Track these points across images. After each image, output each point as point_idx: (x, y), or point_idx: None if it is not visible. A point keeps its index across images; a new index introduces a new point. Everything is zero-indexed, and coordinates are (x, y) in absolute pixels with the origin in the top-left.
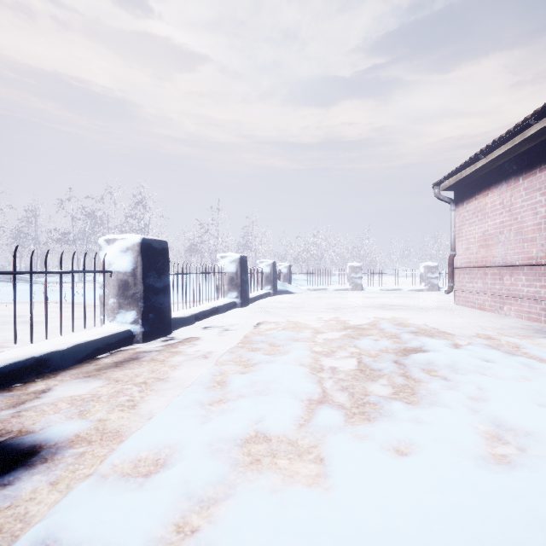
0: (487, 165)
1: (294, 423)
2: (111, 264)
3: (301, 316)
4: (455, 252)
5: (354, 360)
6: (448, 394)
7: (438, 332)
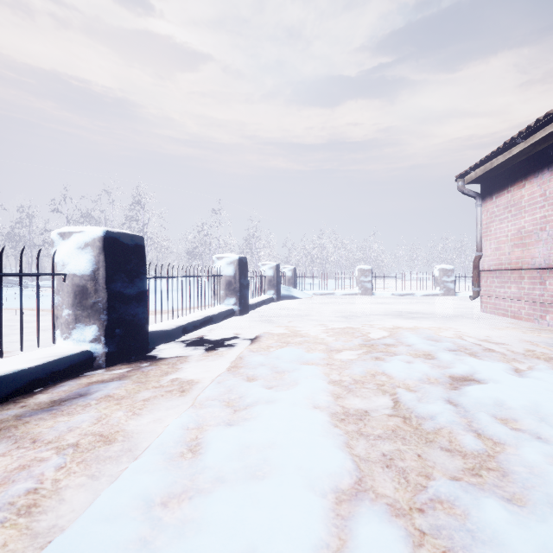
0: (525, 151)
1: None
2: (65, 265)
3: (309, 327)
4: (482, 252)
5: (388, 397)
6: None
7: (482, 350)
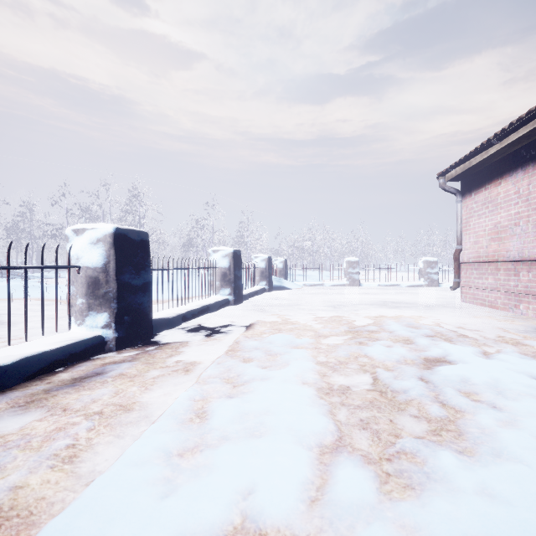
0: (501, 152)
1: (302, 498)
2: (79, 259)
3: (299, 316)
4: (462, 246)
5: (368, 375)
6: (512, 437)
7: (457, 335)
